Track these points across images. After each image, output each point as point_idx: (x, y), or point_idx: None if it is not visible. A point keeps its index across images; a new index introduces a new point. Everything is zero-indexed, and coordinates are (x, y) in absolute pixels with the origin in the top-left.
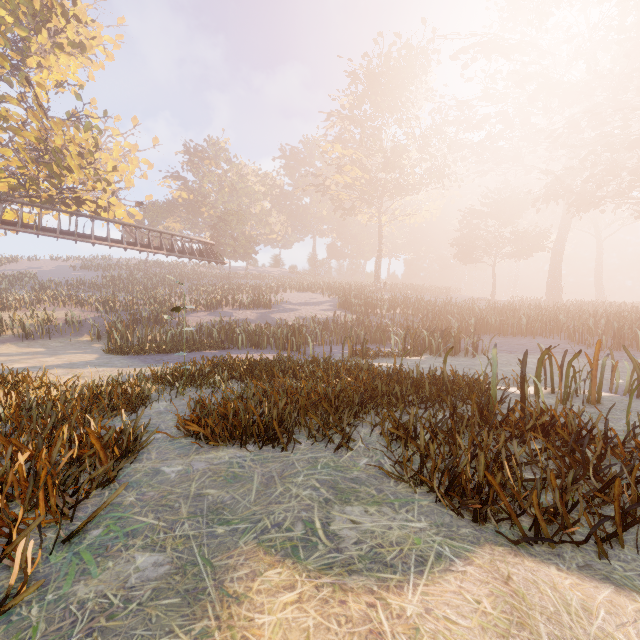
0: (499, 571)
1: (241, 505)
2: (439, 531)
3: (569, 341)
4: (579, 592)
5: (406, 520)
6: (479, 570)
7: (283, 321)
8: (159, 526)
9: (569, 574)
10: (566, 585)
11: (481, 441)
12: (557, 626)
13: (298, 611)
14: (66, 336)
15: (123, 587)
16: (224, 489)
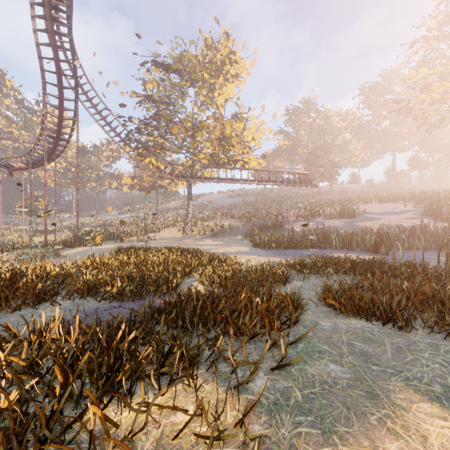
0: None
1: (382, 358)
2: None
3: None
4: None
5: None
6: None
7: (367, 228)
8: (333, 353)
9: None
10: None
11: None
12: None
13: None
14: (230, 236)
15: (329, 376)
16: (365, 345)
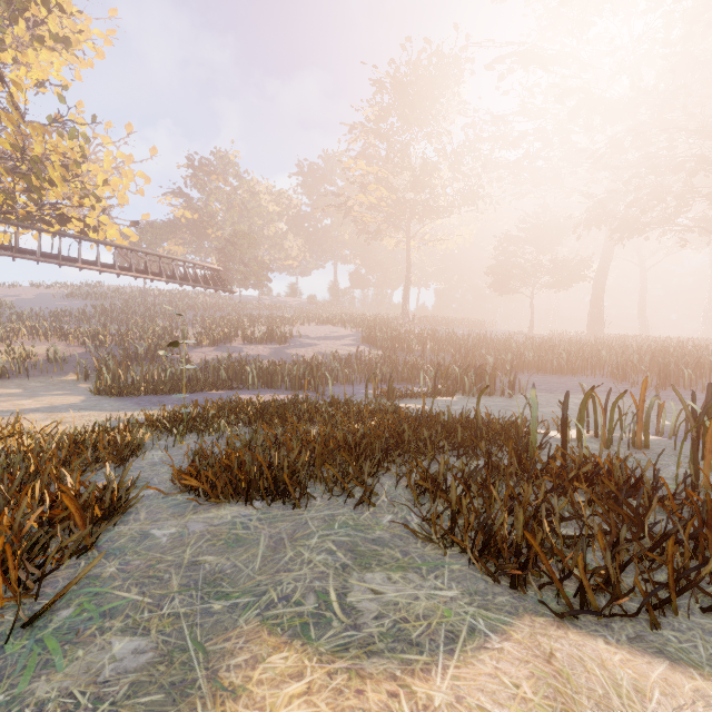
0: (540, 647)
1: (243, 574)
2: (472, 600)
3: (612, 379)
4: (630, 670)
5: (435, 588)
6: (518, 646)
7: (300, 357)
8: (144, 603)
9: (619, 648)
10: (616, 662)
11: (519, 493)
12: None
13: (306, 705)
14: (47, 375)
15: (94, 682)
16: (224, 555)
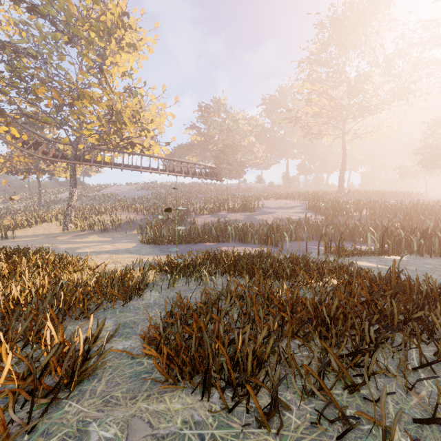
0: None
1: None
2: None
3: None
4: None
5: None
6: None
7: (264, 221)
8: None
9: None
10: None
11: None
12: None
13: None
14: (125, 230)
15: None
16: None
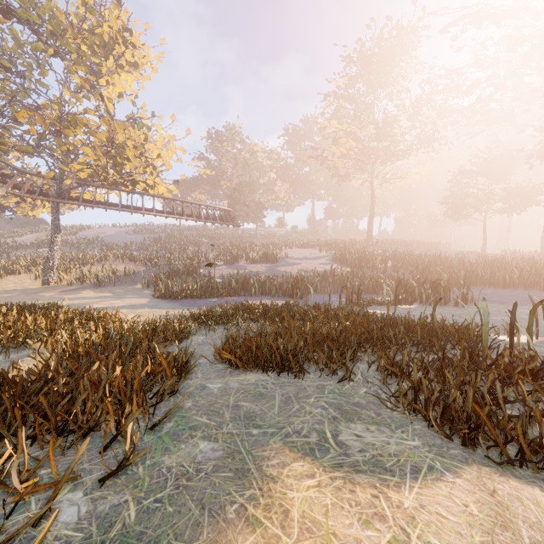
0: (485, 485)
1: (268, 415)
2: (431, 450)
3: None
4: None
5: (402, 438)
6: (467, 483)
7: (287, 273)
8: (211, 424)
9: None
10: None
11: (470, 380)
12: (538, 533)
13: (318, 493)
14: (125, 284)
15: (194, 462)
16: (254, 403)
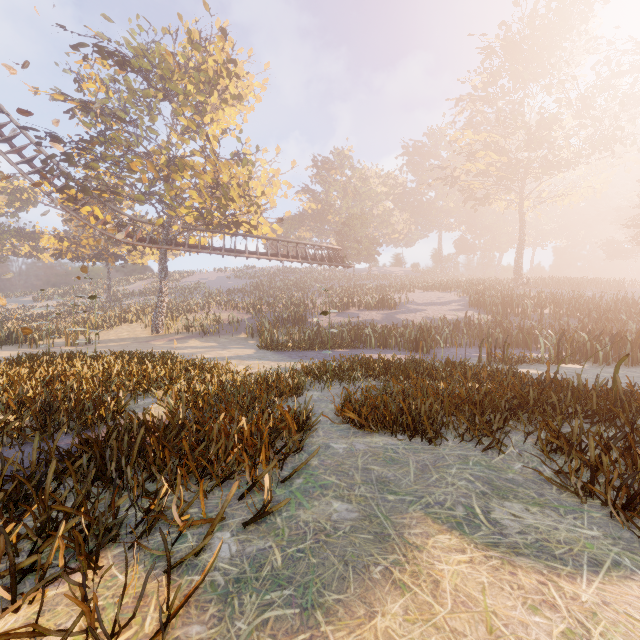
0: None
1: (403, 482)
2: (616, 543)
3: None
4: None
5: (574, 526)
6: None
7: (409, 322)
8: (342, 485)
9: None
10: None
11: None
12: None
13: (471, 569)
14: (229, 334)
15: (329, 519)
16: (385, 468)
